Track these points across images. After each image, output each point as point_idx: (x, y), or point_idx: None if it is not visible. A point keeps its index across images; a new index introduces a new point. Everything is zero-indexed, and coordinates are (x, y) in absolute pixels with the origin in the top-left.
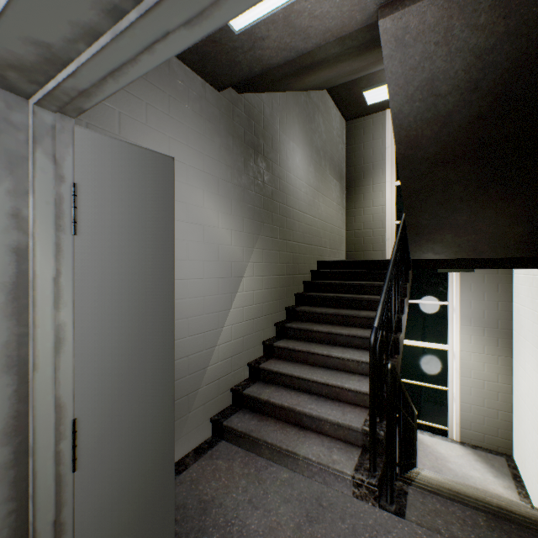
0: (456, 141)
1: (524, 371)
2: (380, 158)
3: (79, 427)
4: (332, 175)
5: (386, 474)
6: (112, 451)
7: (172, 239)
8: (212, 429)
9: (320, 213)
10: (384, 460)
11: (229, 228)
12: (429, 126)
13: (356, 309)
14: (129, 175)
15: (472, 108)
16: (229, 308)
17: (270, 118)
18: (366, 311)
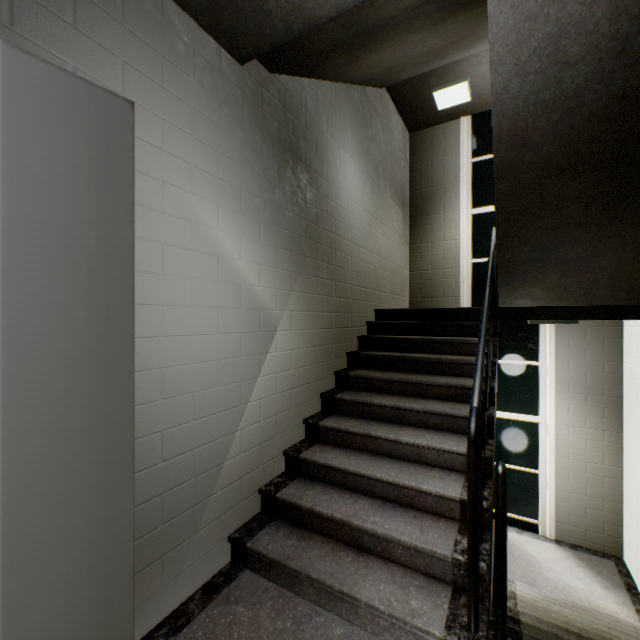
0: (582, 137)
1: None
2: (453, 179)
3: None
4: (393, 199)
5: (495, 636)
6: None
7: (129, 262)
8: (231, 552)
9: (379, 247)
10: (487, 606)
11: (257, 261)
12: (545, 113)
13: (429, 374)
14: (21, 117)
15: (612, 84)
16: (256, 376)
17: (314, 115)
18: (443, 377)
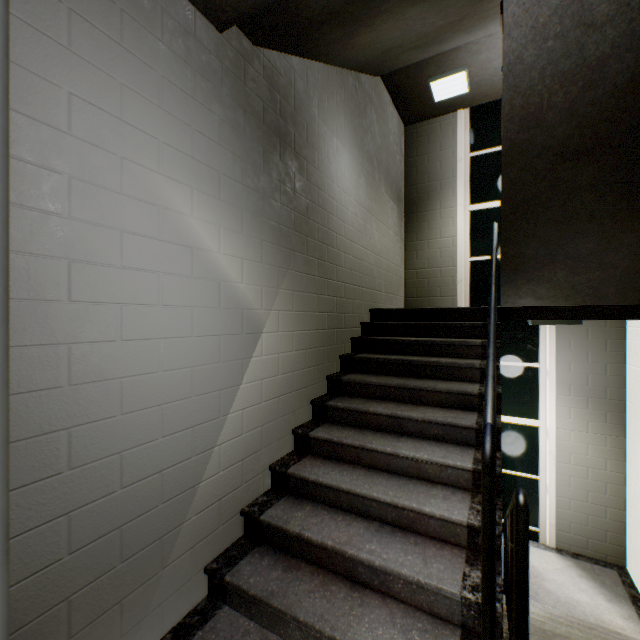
0: (604, 115)
1: None
2: (450, 174)
3: None
4: (388, 194)
5: None
6: None
7: None
8: (207, 585)
9: (373, 243)
10: None
11: (239, 255)
12: (563, 87)
13: (428, 379)
14: None
15: None
16: (237, 384)
17: (304, 97)
18: (444, 382)
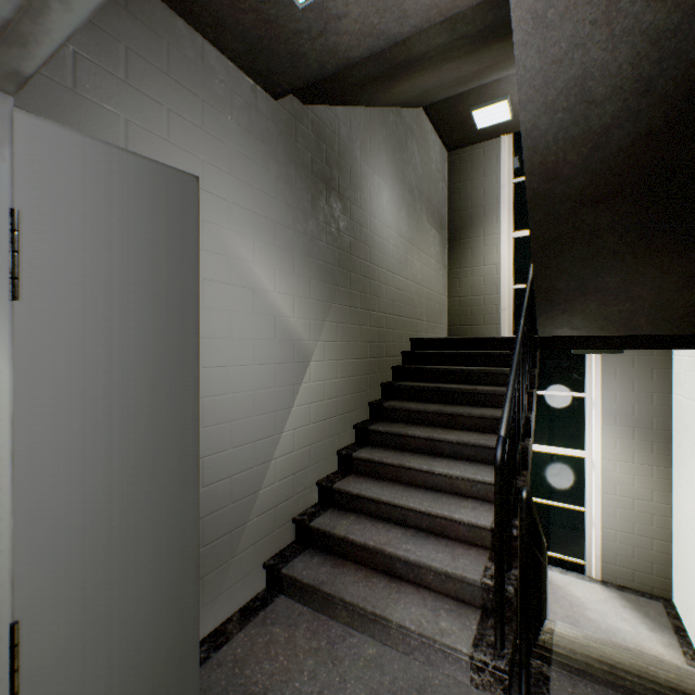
0: (613, 170)
1: (690, 488)
2: (493, 201)
3: (25, 634)
4: (430, 223)
5: (519, 653)
6: (88, 666)
7: (196, 309)
8: (266, 579)
9: (415, 273)
10: (514, 628)
11: (291, 293)
12: (575, 148)
13: (465, 405)
14: (120, 201)
15: (638, 121)
16: (290, 406)
17: (347, 142)
18: (479, 408)
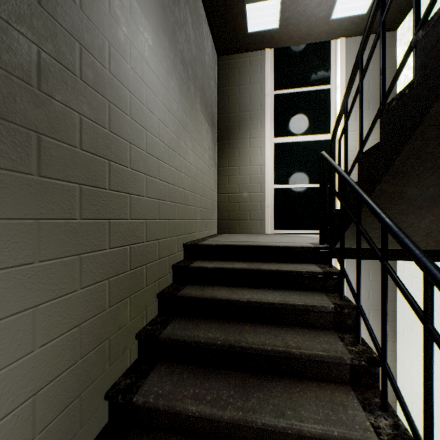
0: None
1: None
2: (258, 107)
3: None
4: (204, 114)
5: None
6: None
7: None
8: None
9: (188, 165)
10: None
11: None
12: None
13: (274, 378)
14: None
15: None
16: None
17: None
18: (302, 391)
